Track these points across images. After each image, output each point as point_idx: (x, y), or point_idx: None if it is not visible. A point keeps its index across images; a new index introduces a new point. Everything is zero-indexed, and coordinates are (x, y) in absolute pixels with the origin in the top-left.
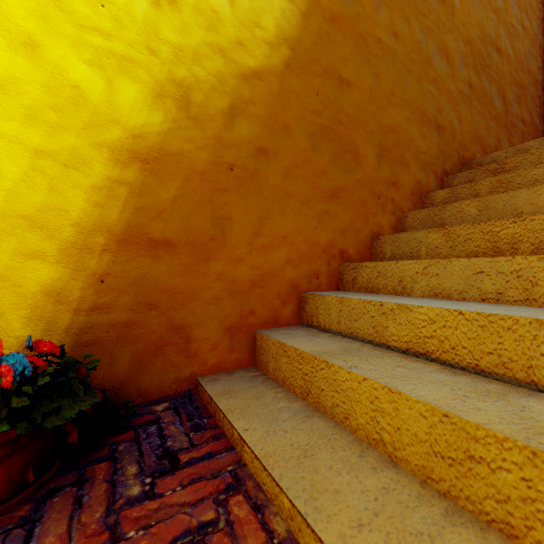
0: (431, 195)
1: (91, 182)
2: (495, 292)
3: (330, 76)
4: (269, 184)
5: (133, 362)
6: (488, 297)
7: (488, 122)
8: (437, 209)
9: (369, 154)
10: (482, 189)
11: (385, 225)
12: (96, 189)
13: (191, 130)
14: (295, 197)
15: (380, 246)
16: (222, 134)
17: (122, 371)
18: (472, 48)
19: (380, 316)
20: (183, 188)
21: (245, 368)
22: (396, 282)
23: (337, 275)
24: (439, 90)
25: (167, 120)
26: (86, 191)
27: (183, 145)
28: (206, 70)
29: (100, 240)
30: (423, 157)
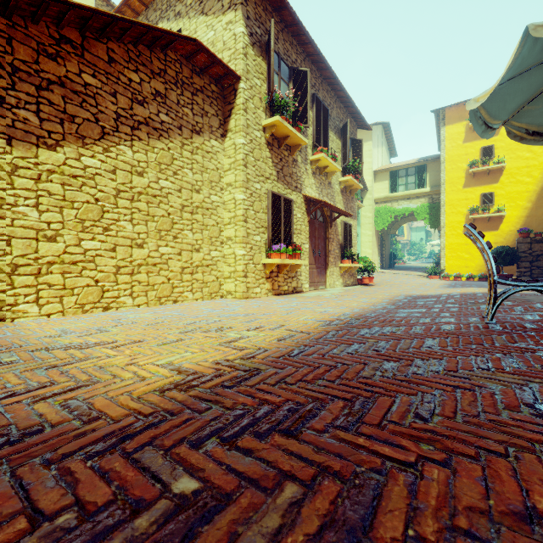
0: None
1: None
2: None
3: None
4: None
5: None
6: None
7: None
8: None
9: None
10: None
11: None
12: None
13: None
14: None
15: None
16: None
17: None
18: None
19: None
20: None
21: None
22: None
23: None
24: None
25: None
26: None
27: None
28: None
29: None
30: None
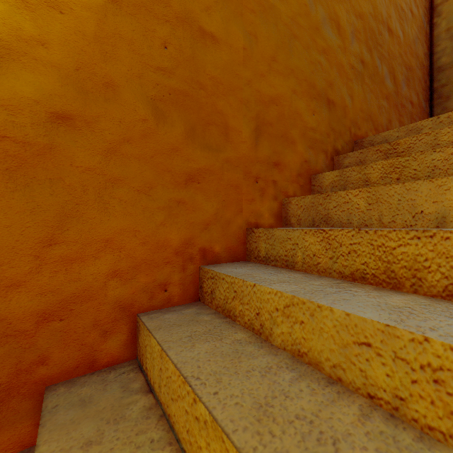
0: (319, 176)
1: None
2: (391, 392)
3: (185, 25)
4: (76, 167)
5: None
6: (379, 396)
7: (380, 101)
8: (321, 197)
9: (243, 128)
10: (373, 173)
11: (265, 213)
12: None
13: None
14: (126, 184)
15: (254, 240)
16: None
17: None
18: (364, 23)
19: (193, 419)
20: None
21: (24, 451)
22: (253, 314)
23: (197, 282)
24: (329, 62)
25: None
26: None
27: None
28: None
29: None
30: (312, 134)
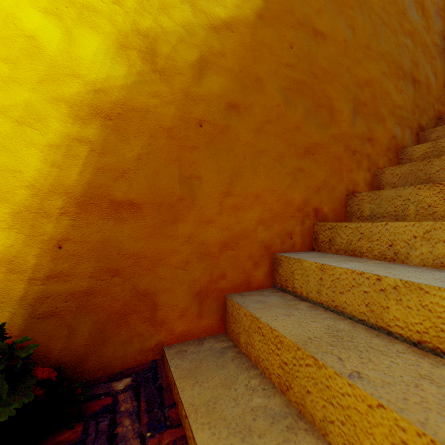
0: (408, 150)
1: (47, 140)
2: None
3: (304, 28)
4: (240, 141)
5: (94, 333)
6: None
7: None
8: (421, 164)
9: (344, 108)
10: None
11: (360, 182)
12: (53, 147)
13: (157, 84)
14: (267, 154)
15: (357, 203)
16: (190, 88)
17: (82, 342)
18: None
19: (376, 293)
20: (148, 145)
21: (215, 335)
22: (385, 246)
23: (312, 235)
24: (414, 43)
25: (132, 73)
26: (42, 150)
27: (148, 100)
28: (174, 20)
29: (58, 203)
30: (399, 112)
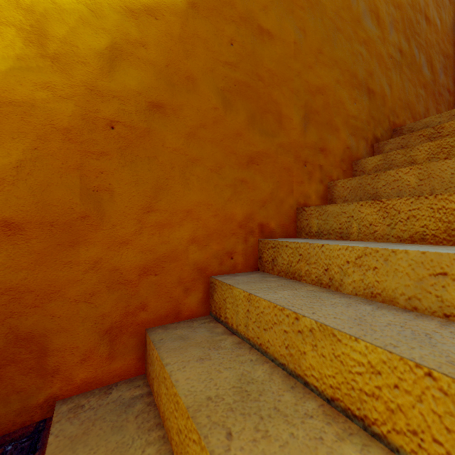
0: (362, 161)
1: None
2: None
3: (247, 24)
4: (166, 147)
5: None
6: (454, 313)
7: (417, 90)
8: (369, 177)
9: (294, 116)
10: (419, 155)
11: (312, 195)
12: None
13: (48, 73)
14: (202, 163)
15: (306, 218)
16: (97, 81)
17: None
18: (402, 13)
19: (295, 334)
20: (34, 150)
21: (131, 378)
22: (321, 270)
23: (256, 253)
24: (369, 52)
25: (8, 56)
26: None
27: (34, 92)
28: None
29: None
30: (353, 122)
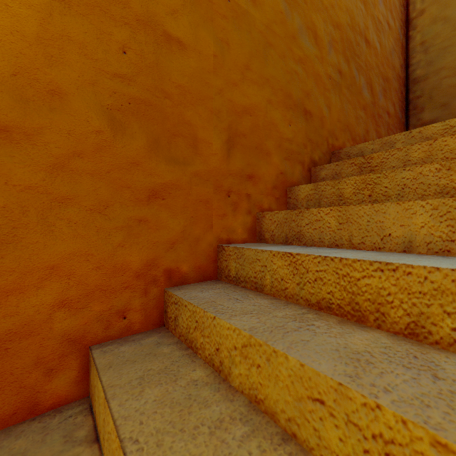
0: (295, 189)
1: None
2: None
3: (148, 29)
4: (13, 185)
5: None
6: None
7: (357, 111)
8: (294, 213)
9: (214, 139)
10: (346, 188)
11: (238, 228)
12: None
13: None
14: (77, 203)
15: (225, 259)
16: None
17: None
18: (341, 33)
19: None
20: None
21: None
22: (213, 348)
23: (162, 305)
24: (306, 72)
25: None
26: None
27: None
28: None
29: None
30: (288, 145)
